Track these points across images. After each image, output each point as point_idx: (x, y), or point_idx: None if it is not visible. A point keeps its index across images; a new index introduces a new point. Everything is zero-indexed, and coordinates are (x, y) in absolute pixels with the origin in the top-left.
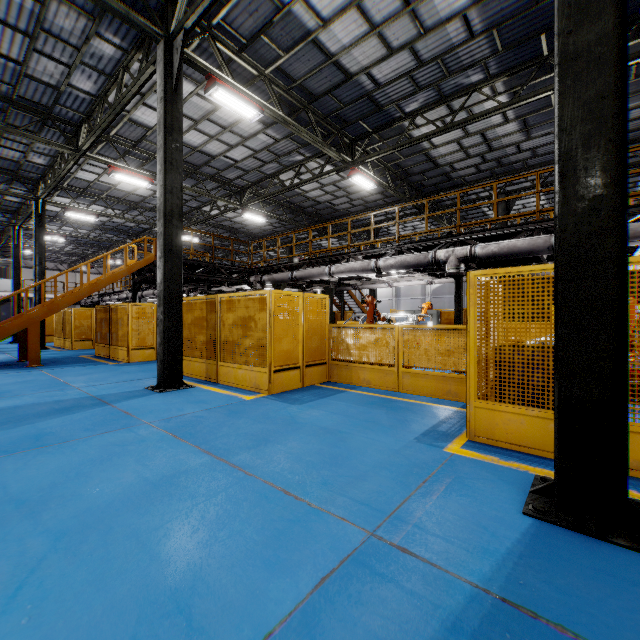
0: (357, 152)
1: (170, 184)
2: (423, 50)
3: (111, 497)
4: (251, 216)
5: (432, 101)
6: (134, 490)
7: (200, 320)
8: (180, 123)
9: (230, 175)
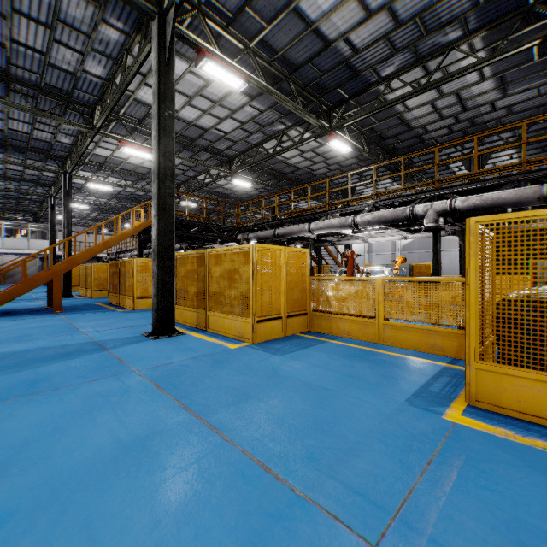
0: (334, 119)
1: (163, 148)
2: (401, 10)
3: (77, 463)
4: (239, 182)
5: (408, 63)
6: (103, 454)
7: (191, 273)
8: (172, 92)
9: (221, 146)
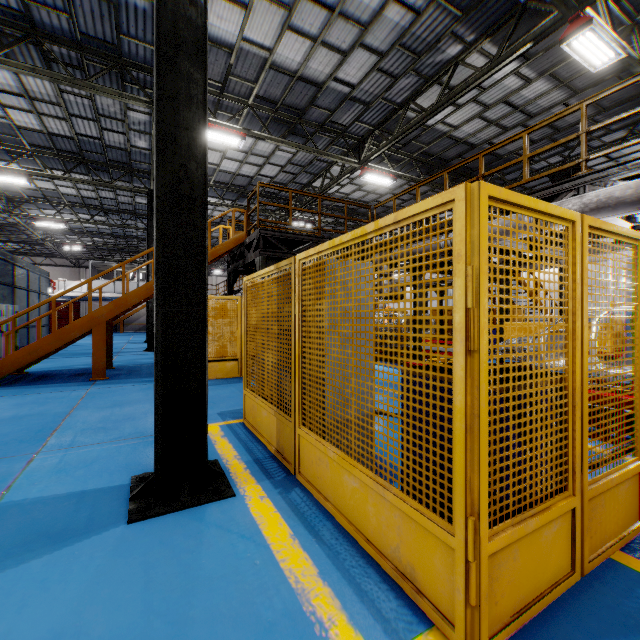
0: None
1: None
2: None
3: None
4: (373, 177)
5: None
6: None
7: (268, 319)
8: None
9: (344, 118)
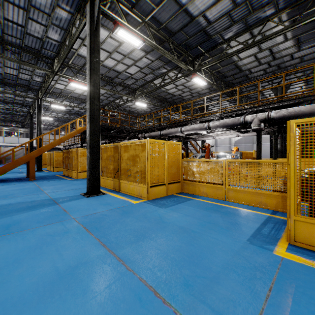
0: (196, 65)
1: (93, 81)
2: None
3: (26, 287)
4: (139, 103)
5: (241, 30)
6: (45, 280)
7: (110, 157)
8: (98, 47)
9: (128, 82)
